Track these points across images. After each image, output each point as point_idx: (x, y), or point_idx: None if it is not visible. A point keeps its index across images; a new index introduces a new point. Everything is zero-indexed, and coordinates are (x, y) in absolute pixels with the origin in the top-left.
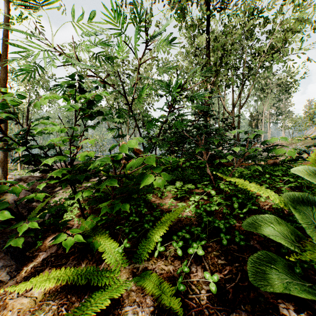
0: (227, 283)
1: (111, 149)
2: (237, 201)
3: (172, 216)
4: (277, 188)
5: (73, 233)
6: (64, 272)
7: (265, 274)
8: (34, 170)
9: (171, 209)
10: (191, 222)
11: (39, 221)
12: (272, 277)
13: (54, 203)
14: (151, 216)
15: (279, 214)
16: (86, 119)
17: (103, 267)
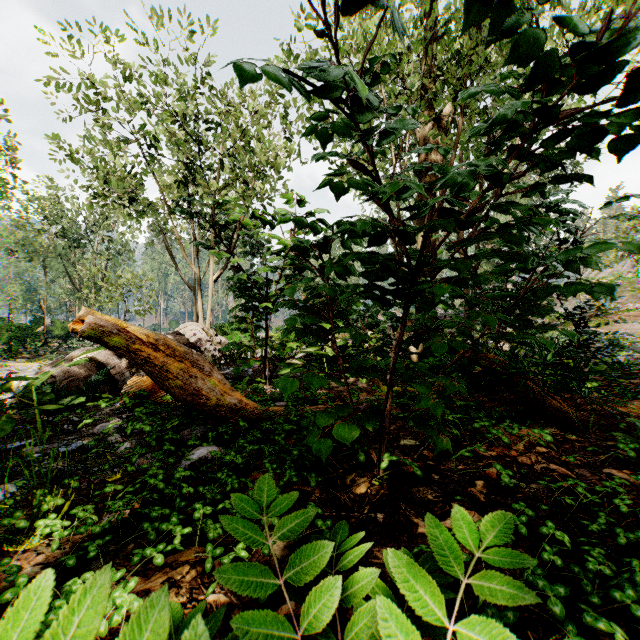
0: None
1: None
2: None
3: None
4: None
5: None
6: None
7: None
8: None
9: None
10: None
11: None
12: None
13: None
14: None
15: None
16: None
17: None
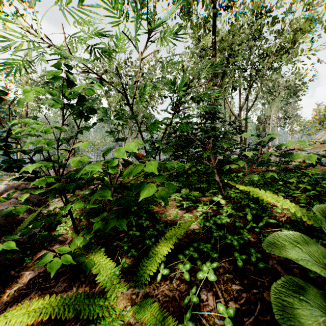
0: (244, 315)
1: (105, 154)
2: (251, 212)
3: (178, 231)
4: (292, 196)
5: (61, 253)
6: (48, 301)
7: (294, 309)
8: (17, 178)
9: (176, 221)
10: (199, 237)
11: (29, 234)
12: (303, 313)
13: (47, 213)
14: (154, 228)
15: (300, 227)
16: (75, 117)
17: (97, 293)
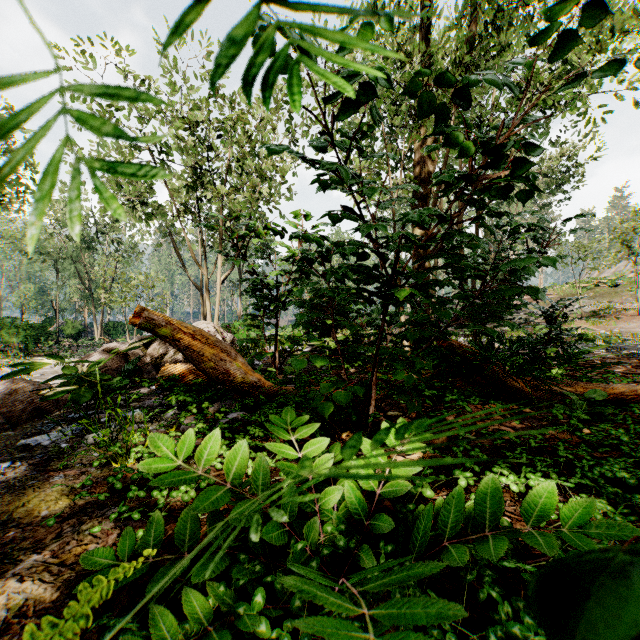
0: None
1: None
2: None
3: None
4: None
5: None
6: None
7: None
8: None
9: None
10: None
11: None
12: None
13: None
14: None
15: None
16: None
17: None
